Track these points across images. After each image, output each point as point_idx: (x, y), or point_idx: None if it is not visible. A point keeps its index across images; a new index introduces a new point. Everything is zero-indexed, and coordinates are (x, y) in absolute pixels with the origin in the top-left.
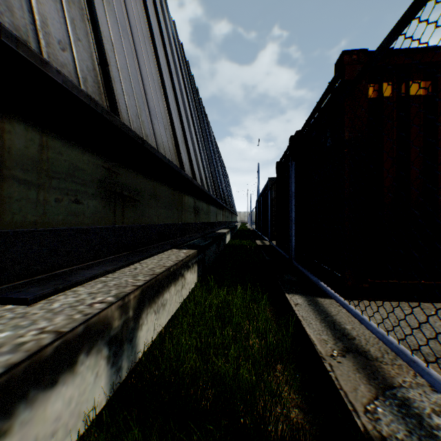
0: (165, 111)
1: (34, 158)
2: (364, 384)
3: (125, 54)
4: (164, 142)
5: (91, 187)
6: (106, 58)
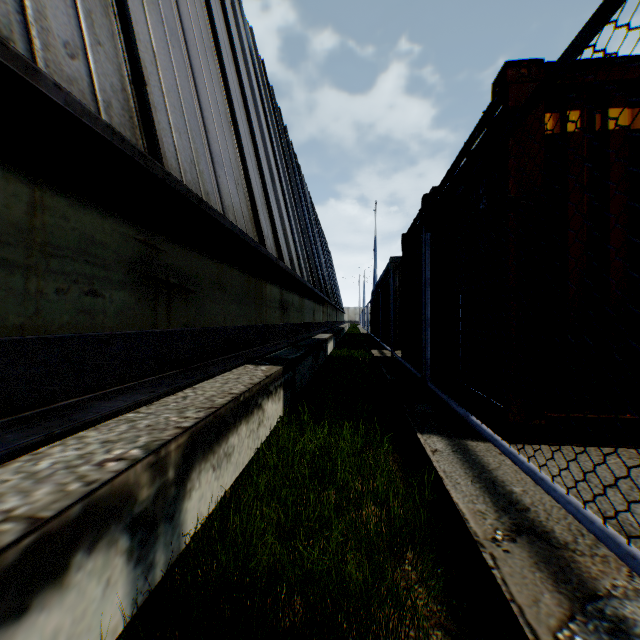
0: (236, 159)
1: (19, 224)
2: (549, 592)
3: (174, 71)
4: (234, 204)
5: (118, 271)
6: (142, 74)
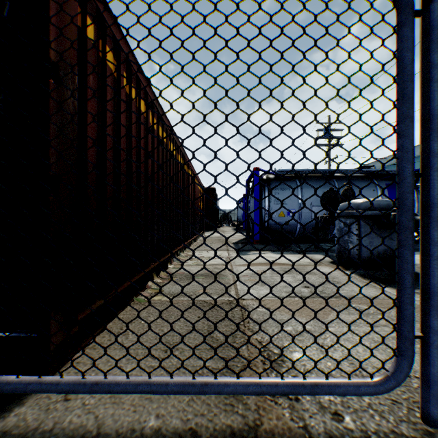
0: None
1: None
2: None
3: None
4: None
5: None
6: None
